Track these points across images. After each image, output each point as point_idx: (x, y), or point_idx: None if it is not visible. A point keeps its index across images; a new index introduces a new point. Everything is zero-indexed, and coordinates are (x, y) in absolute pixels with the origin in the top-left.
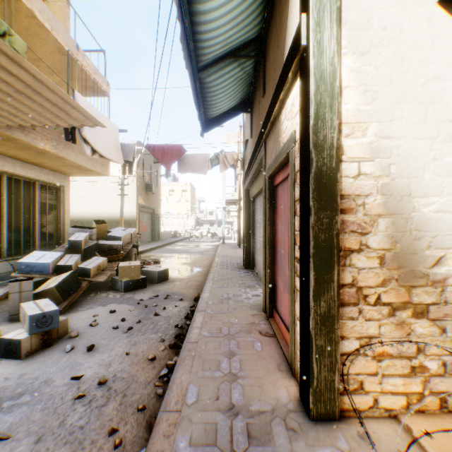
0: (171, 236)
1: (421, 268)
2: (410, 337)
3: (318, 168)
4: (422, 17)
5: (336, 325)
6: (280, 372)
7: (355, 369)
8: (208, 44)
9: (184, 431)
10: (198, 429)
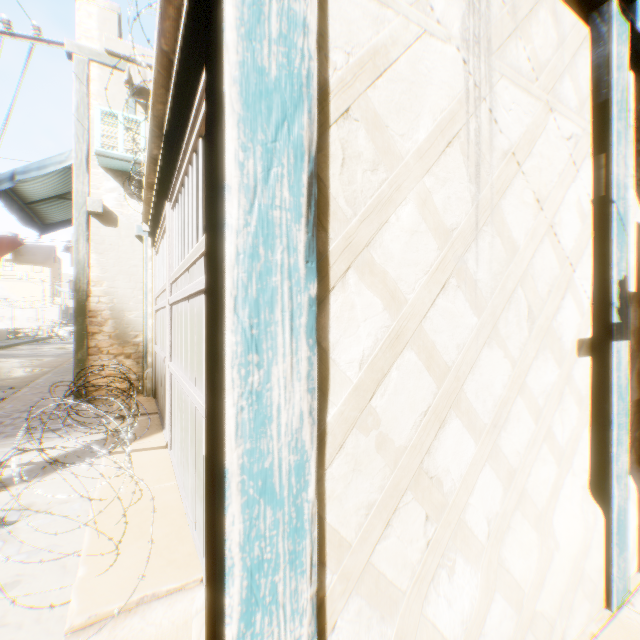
0: (8, 337)
1: (130, 339)
2: (124, 367)
3: (78, 299)
4: (130, 241)
5: (87, 363)
6: (72, 397)
7: (98, 381)
8: (34, 197)
9: (3, 411)
10: (11, 410)
